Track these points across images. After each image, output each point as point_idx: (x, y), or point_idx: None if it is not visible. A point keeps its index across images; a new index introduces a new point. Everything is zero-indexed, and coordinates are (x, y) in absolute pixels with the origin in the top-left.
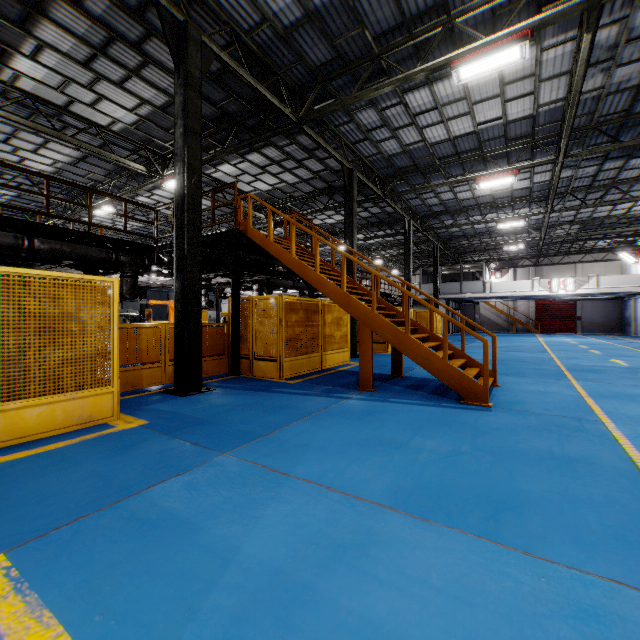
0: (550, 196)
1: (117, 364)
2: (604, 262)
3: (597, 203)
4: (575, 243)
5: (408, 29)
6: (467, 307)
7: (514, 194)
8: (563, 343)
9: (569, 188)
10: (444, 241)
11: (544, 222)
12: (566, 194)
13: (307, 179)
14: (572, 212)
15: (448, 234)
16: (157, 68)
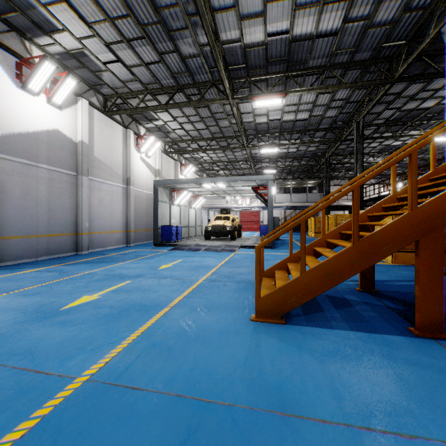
0: None
1: None
2: None
3: None
4: None
5: None
6: None
7: None
8: None
9: None
10: None
11: None
12: None
13: None
14: None
15: None
16: None
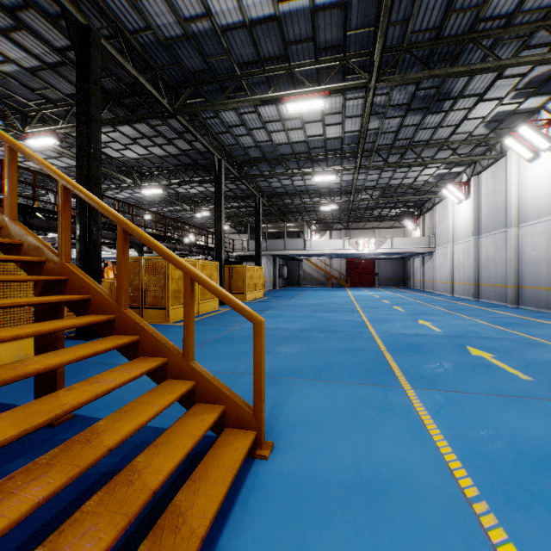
0: (360, 146)
1: None
2: (393, 229)
3: (397, 163)
4: (375, 210)
5: None
6: (293, 264)
7: (327, 145)
8: (369, 297)
9: (375, 145)
10: (268, 197)
11: (353, 183)
12: (372, 152)
13: (53, 64)
14: (375, 176)
15: (271, 190)
16: None
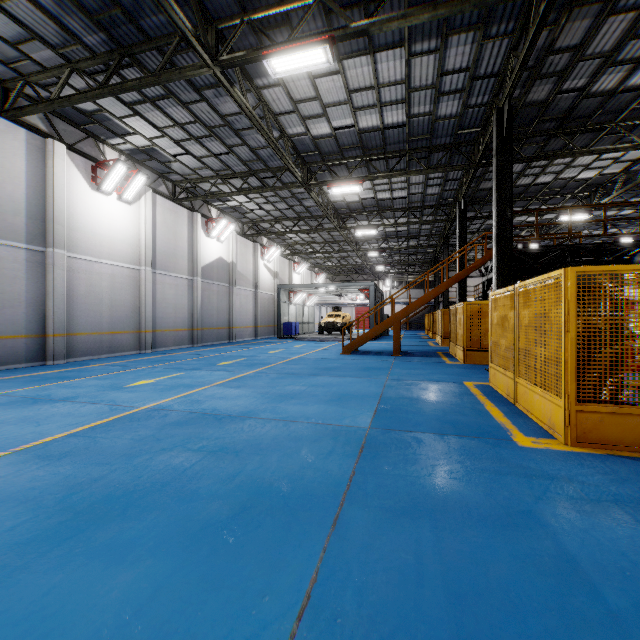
0: None
1: (441, 332)
2: None
3: None
4: None
5: (386, 157)
6: None
7: None
8: None
9: None
10: None
11: None
12: None
13: None
14: None
15: None
16: (532, 164)
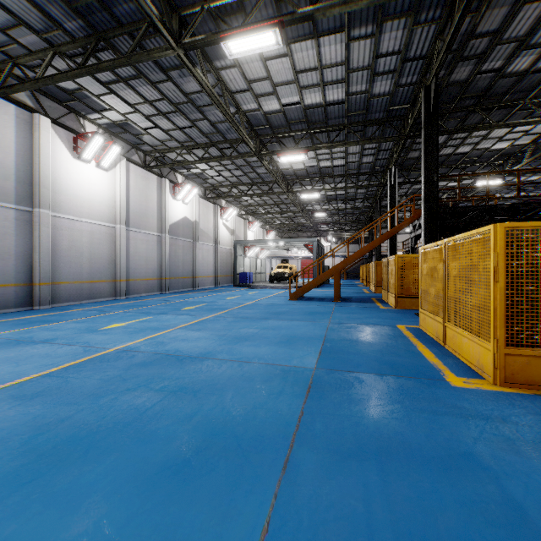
0: None
1: (375, 280)
2: None
3: None
4: None
5: (327, 130)
6: None
7: None
8: None
9: None
10: None
11: None
12: None
13: None
14: None
15: None
16: (453, 136)
